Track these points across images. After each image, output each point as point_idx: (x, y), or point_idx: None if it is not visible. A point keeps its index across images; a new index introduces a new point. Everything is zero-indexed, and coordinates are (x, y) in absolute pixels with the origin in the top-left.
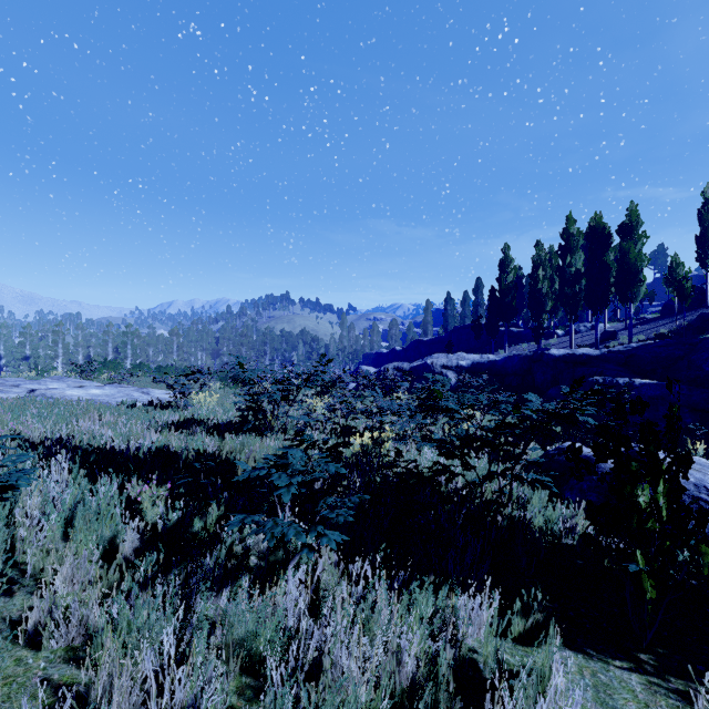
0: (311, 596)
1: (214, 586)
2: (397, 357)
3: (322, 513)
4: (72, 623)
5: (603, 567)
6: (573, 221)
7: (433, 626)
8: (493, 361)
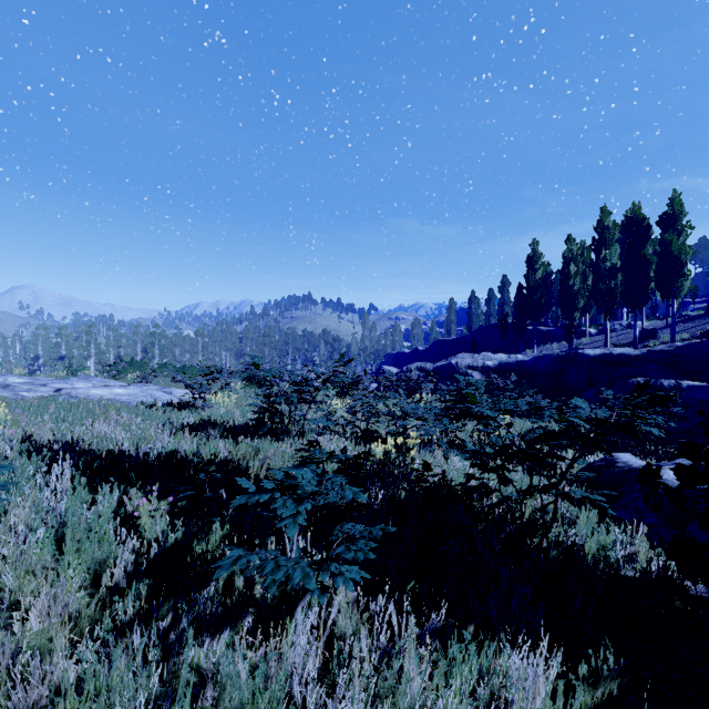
0: (325, 641)
1: (207, 632)
2: (419, 357)
3: (336, 551)
4: (34, 677)
5: (677, 611)
6: (608, 212)
7: (479, 704)
8: (522, 361)
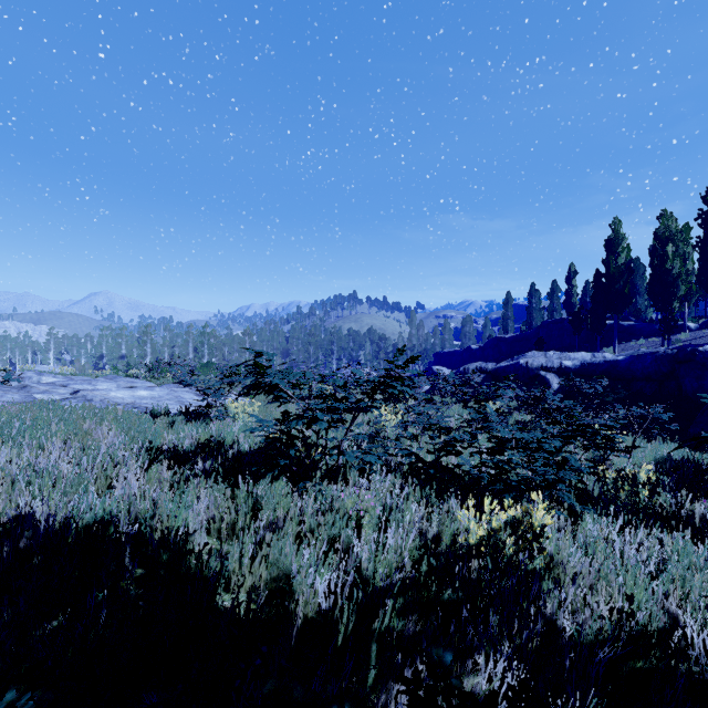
0: None
1: None
2: (472, 356)
3: None
4: None
5: None
6: None
7: None
8: (612, 361)
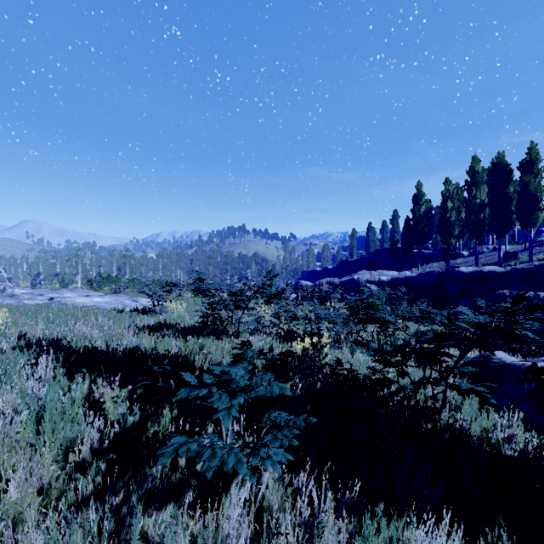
0: (255, 512)
1: (155, 505)
2: (328, 274)
3: (265, 439)
4: None
5: None
6: (478, 160)
7: None
8: (409, 277)
